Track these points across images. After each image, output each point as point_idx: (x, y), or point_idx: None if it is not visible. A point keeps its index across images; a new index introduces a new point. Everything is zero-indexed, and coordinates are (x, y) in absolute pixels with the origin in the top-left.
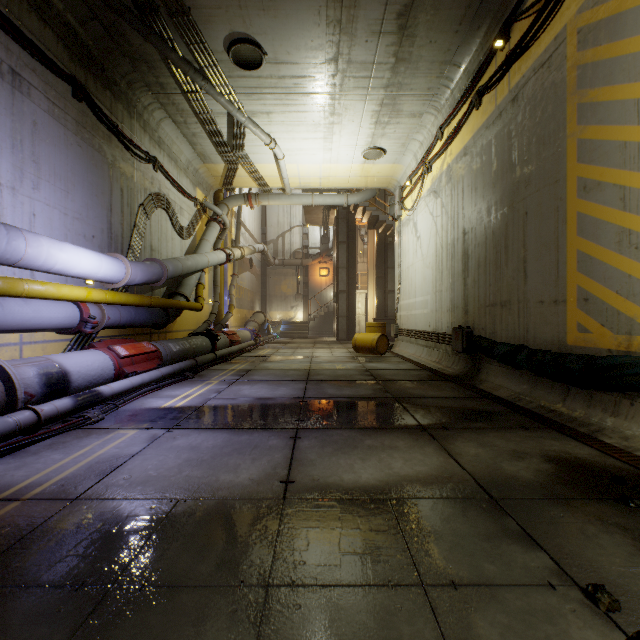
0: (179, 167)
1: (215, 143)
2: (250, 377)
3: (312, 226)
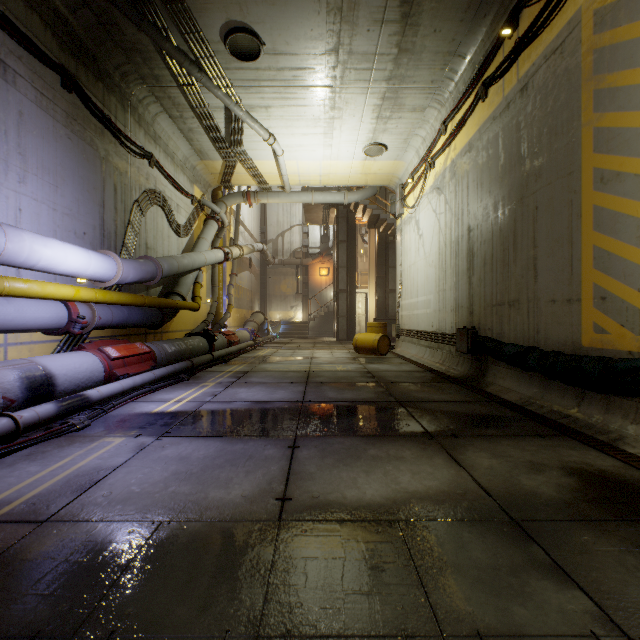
0: (176, 163)
1: (212, 139)
2: (247, 379)
3: (312, 225)
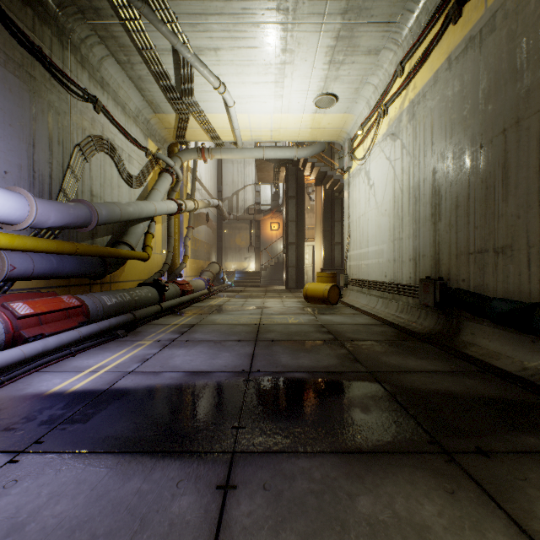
0: (127, 114)
1: (163, 88)
2: (191, 335)
3: (264, 184)
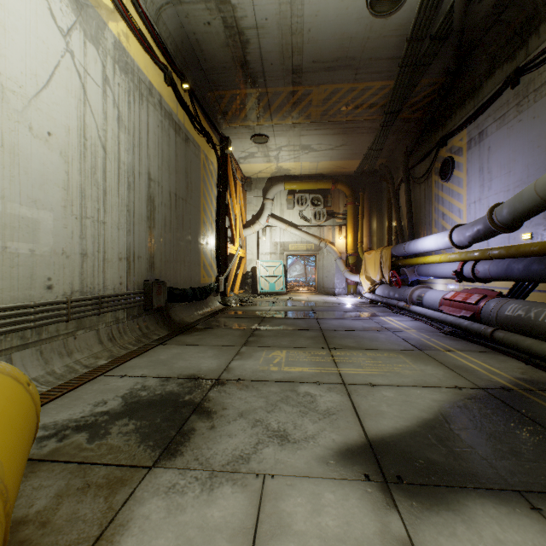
0: None
1: None
2: (386, 334)
3: None
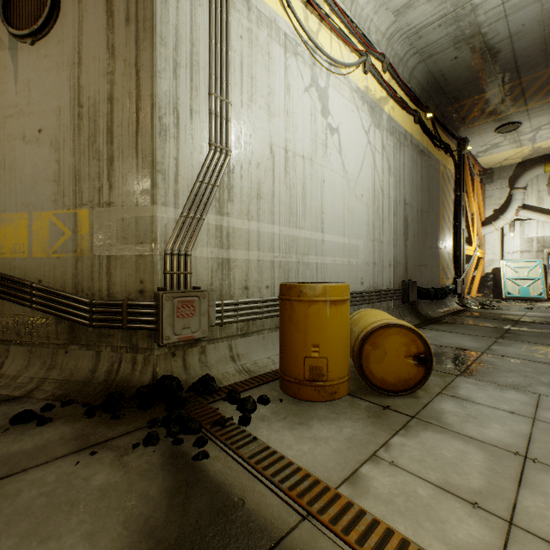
0: None
1: None
2: None
3: None
